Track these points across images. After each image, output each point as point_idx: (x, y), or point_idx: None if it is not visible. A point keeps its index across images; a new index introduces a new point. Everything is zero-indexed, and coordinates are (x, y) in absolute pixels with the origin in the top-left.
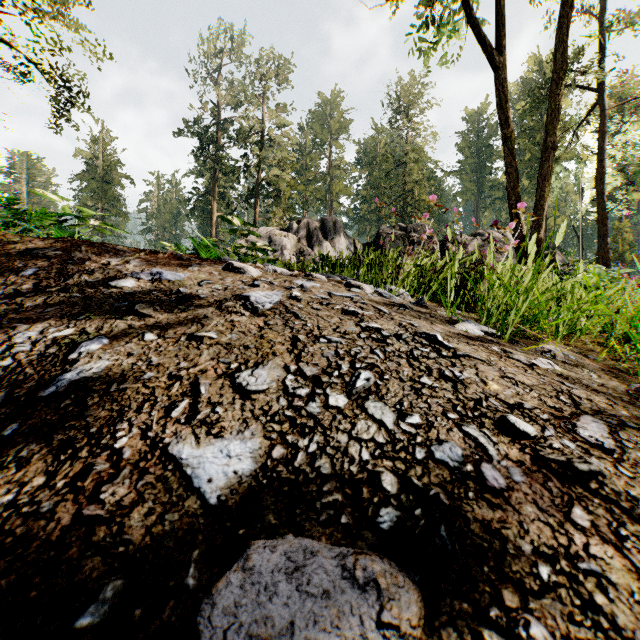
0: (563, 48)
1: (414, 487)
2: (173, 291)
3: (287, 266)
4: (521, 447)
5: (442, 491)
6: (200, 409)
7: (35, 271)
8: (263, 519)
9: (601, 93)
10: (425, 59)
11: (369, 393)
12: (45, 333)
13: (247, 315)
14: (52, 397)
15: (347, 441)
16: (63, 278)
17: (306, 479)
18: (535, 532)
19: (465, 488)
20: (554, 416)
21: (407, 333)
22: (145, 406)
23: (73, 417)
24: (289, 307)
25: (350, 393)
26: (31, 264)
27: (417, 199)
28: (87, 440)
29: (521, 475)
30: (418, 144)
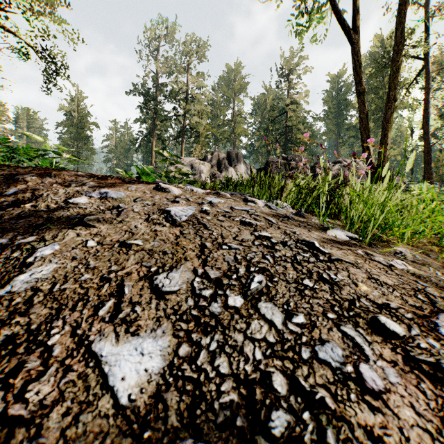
0: (401, 27)
1: (302, 389)
2: (114, 206)
3: (203, 185)
4: (393, 347)
5: (327, 393)
6: (122, 308)
7: (15, 191)
8: (166, 420)
9: (426, 61)
10: (301, 38)
11: (261, 294)
12: (14, 240)
13: (167, 226)
14: (7, 296)
15: (243, 340)
16: (35, 197)
17: (206, 378)
18: (415, 439)
19: (347, 389)
20: (417, 315)
21: (291, 240)
22: (79, 305)
23: (20, 314)
24: (200, 219)
25: (246, 294)
26: (13, 186)
27: (295, 137)
28: (27, 336)
29: (396, 376)
30: (295, 99)
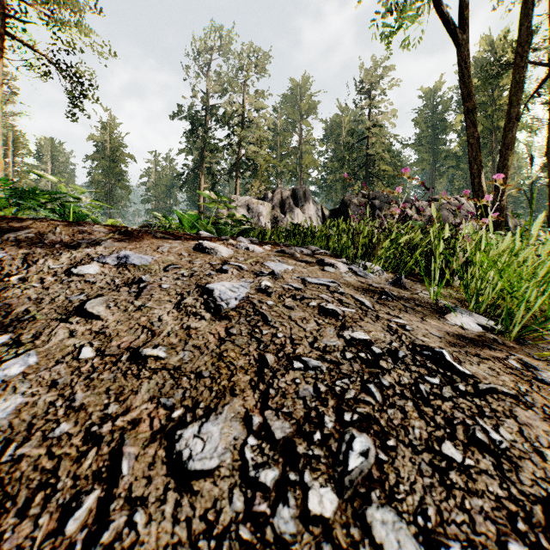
0: (526, 22)
1: None
2: (135, 280)
3: (262, 232)
4: None
5: None
6: (111, 515)
7: (1, 257)
8: None
9: None
10: (387, 43)
11: (370, 485)
12: None
13: (207, 318)
14: None
15: None
16: (27, 264)
17: None
18: None
19: None
20: None
21: (403, 346)
22: (36, 500)
23: None
24: (257, 305)
25: (341, 484)
26: None
27: (377, 169)
28: None
29: None
30: (378, 120)
